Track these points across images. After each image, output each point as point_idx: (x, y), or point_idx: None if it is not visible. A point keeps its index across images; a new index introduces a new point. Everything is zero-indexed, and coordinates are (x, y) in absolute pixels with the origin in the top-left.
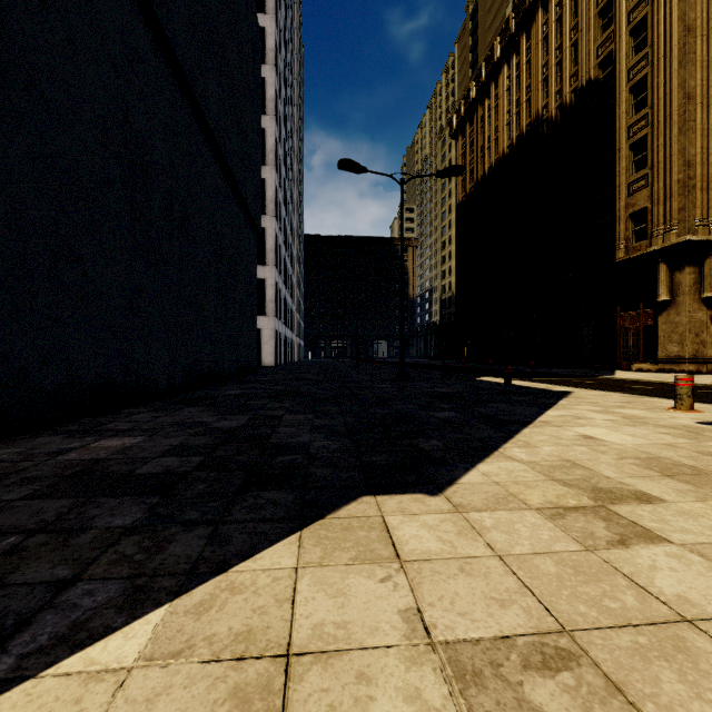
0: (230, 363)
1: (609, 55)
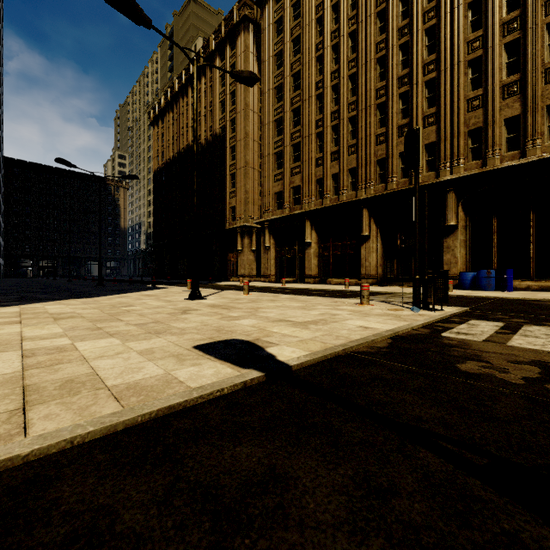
0: None
1: (224, 126)
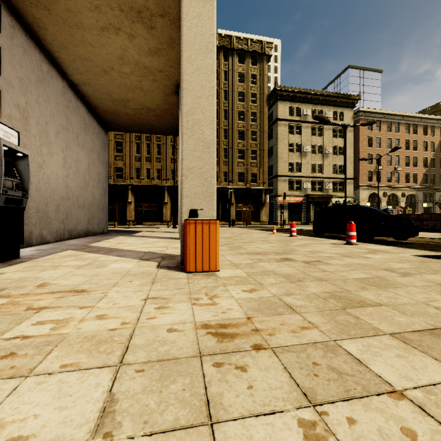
0: None
1: None
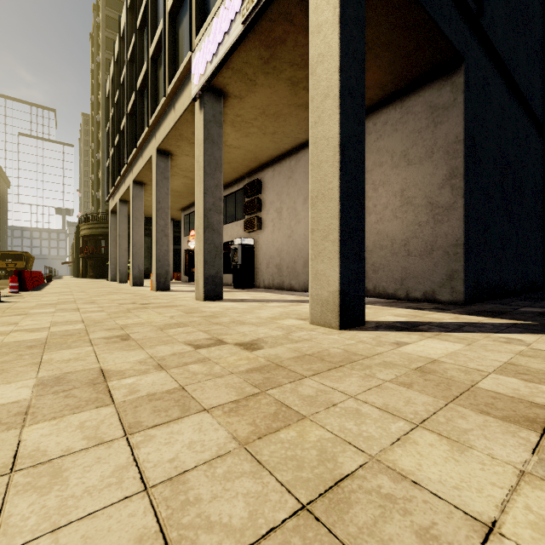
0: (543, 277)
1: None
